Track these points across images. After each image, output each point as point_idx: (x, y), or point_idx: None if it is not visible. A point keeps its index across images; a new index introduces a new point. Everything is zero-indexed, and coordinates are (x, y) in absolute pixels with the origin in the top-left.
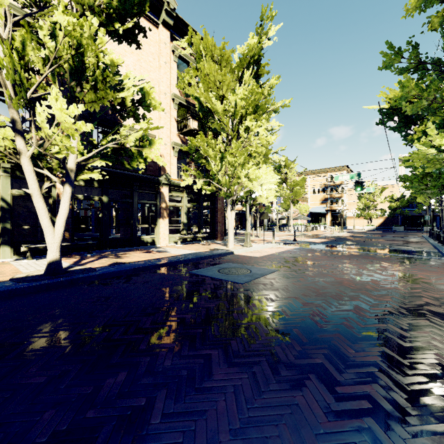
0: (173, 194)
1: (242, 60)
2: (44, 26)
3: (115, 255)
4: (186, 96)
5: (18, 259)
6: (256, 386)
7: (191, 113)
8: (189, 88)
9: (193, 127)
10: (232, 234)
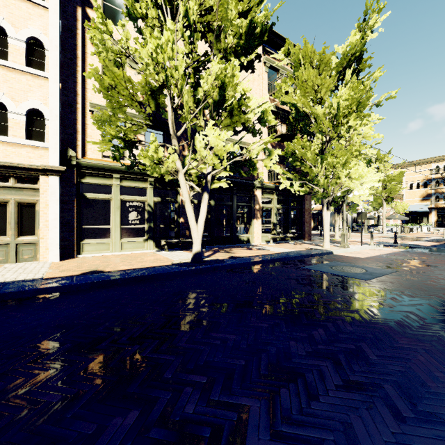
0: (264, 196)
1: (342, 60)
2: (205, 76)
3: (224, 251)
4: (282, 104)
5: (158, 251)
6: (444, 352)
7: (280, 118)
8: (287, 96)
9: (285, 132)
10: (328, 235)
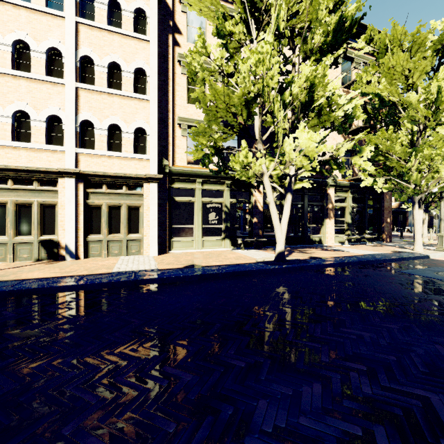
0: (337, 195)
1: (441, 36)
2: (296, 80)
3: (299, 251)
4: (361, 96)
5: (233, 249)
6: None
7: None
8: (369, 87)
9: (363, 125)
10: (420, 236)
